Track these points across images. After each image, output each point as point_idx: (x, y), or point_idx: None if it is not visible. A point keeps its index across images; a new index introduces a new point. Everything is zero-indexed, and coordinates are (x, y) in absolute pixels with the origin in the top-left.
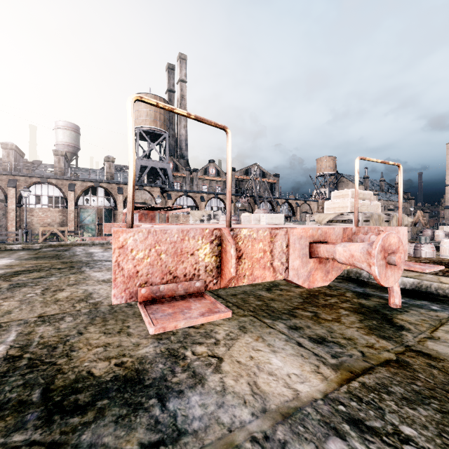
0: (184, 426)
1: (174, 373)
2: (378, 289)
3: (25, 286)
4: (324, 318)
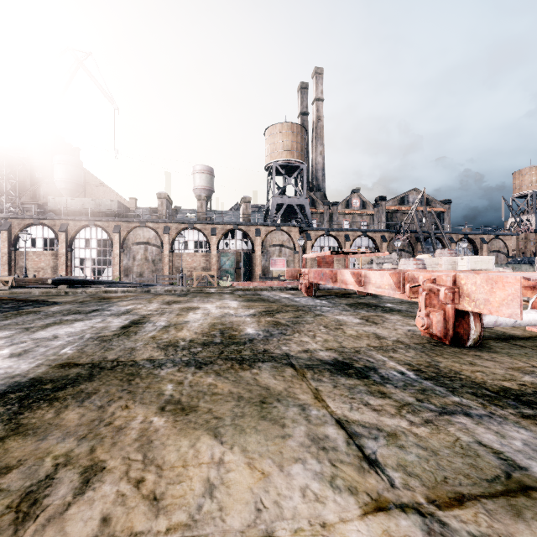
0: None
1: None
2: None
3: (302, 323)
4: None
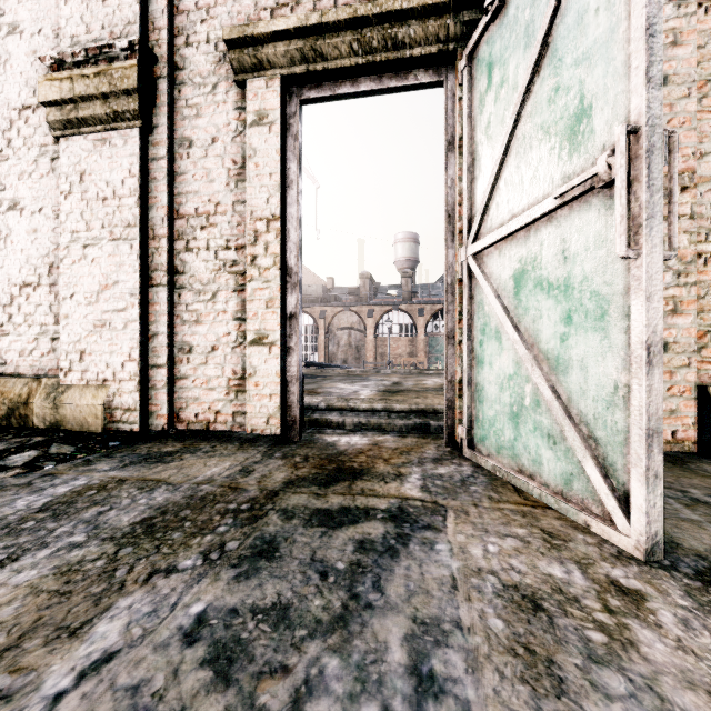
0: None
1: None
2: None
3: None
4: None
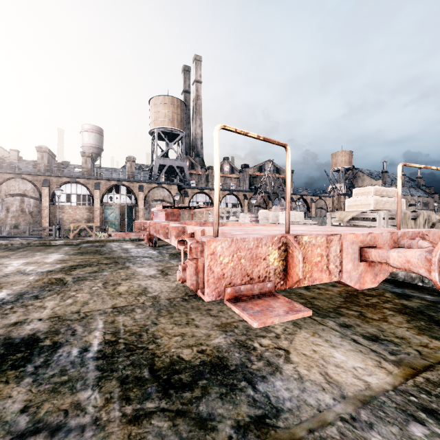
0: (278, 405)
1: (251, 361)
2: (417, 290)
3: (86, 280)
4: (371, 318)
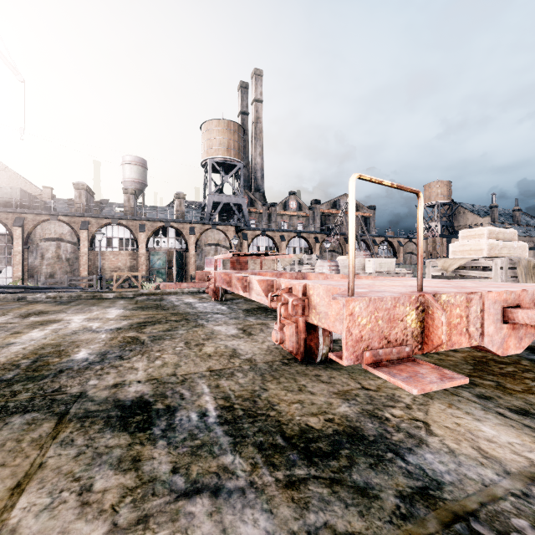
0: (437, 477)
1: (389, 432)
2: None
3: (164, 339)
4: (512, 389)
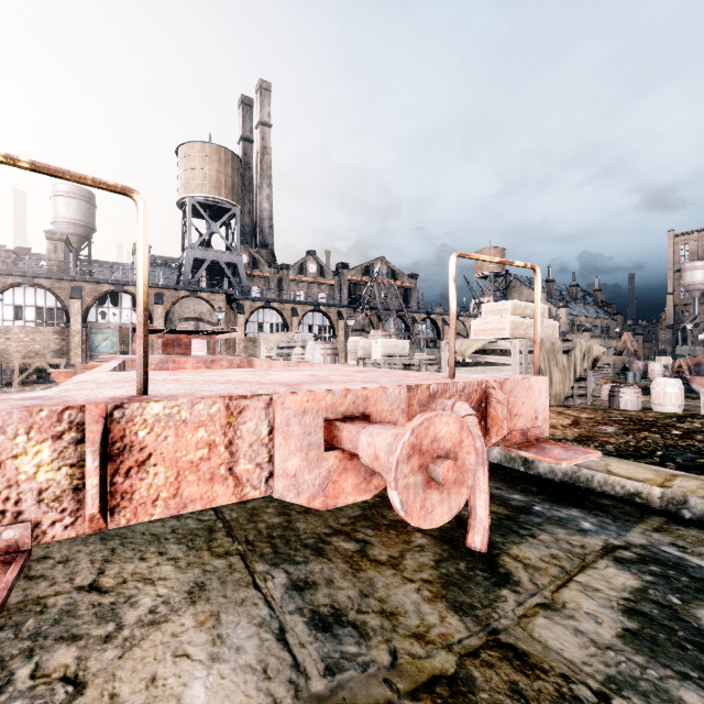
0: None
1: None
2: (508, 482)
3: None
4: (373, 558)
